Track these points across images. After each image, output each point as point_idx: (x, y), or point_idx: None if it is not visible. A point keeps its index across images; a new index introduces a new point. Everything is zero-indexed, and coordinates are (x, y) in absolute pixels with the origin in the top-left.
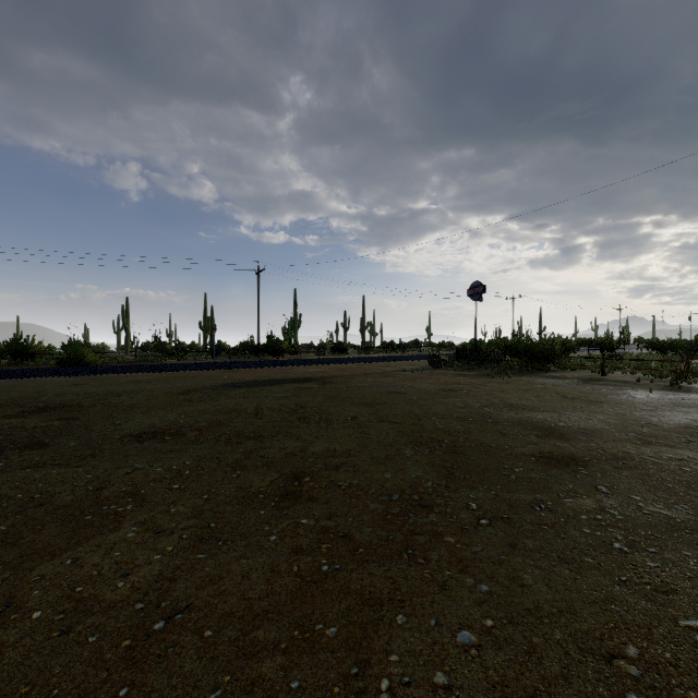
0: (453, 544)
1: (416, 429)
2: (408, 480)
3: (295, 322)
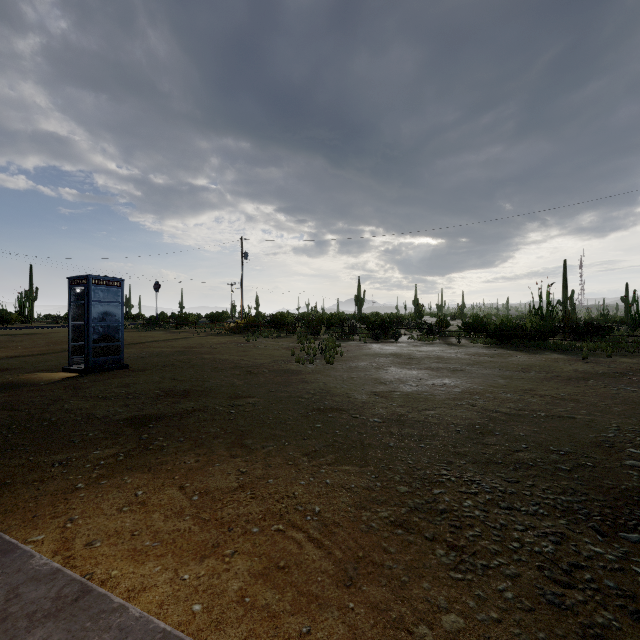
0: (34, 348)
1: (54, 341)
2: (36, 346)
3: (30, 294)
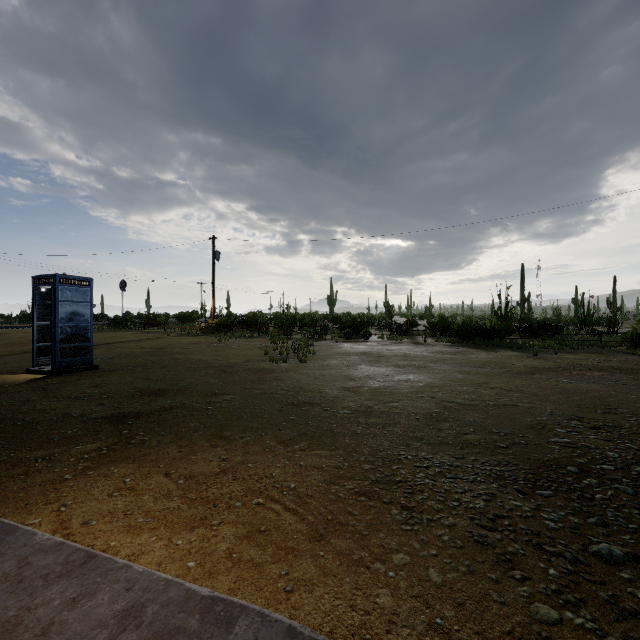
0: None
1: (11, 342)
2: None
3: None
